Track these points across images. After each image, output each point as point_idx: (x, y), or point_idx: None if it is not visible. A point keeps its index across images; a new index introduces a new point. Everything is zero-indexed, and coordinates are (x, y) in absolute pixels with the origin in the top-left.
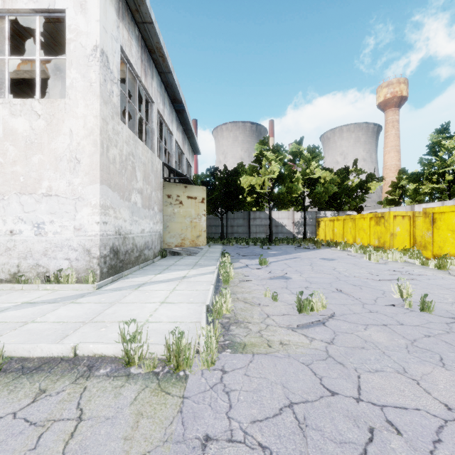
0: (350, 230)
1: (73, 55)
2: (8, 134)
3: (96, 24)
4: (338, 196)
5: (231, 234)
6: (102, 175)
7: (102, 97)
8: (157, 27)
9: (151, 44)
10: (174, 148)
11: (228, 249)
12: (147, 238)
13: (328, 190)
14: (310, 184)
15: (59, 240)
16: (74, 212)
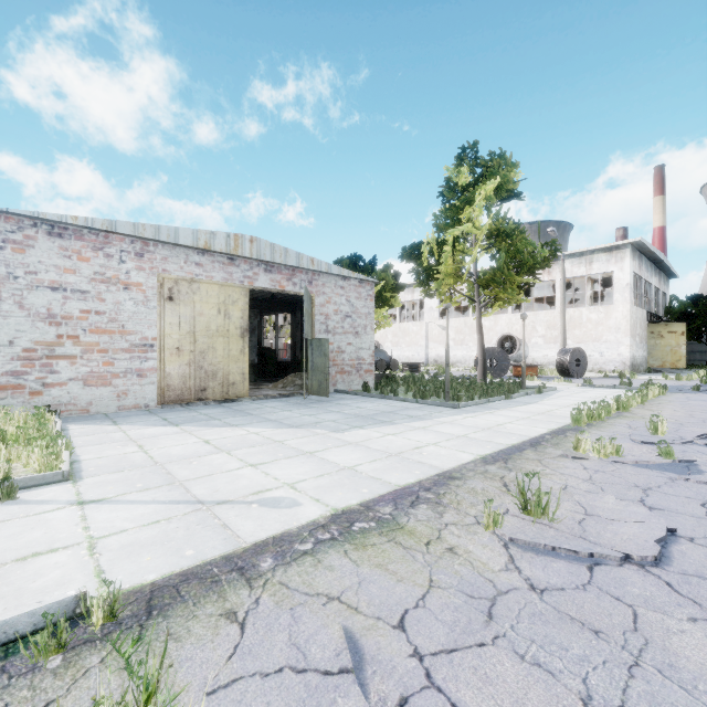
0: None
1: (617, 288)
2: (588, 320)
3: (627, 275)
4: None
5: None
6: (629, 333)
7: (629, 302)
8: (649, 245)
9: (643, 251)
10: (652, 294)
11: None
12: (640, 360)
13: None
14: None
15: (610, 359)
16: (617, 348)
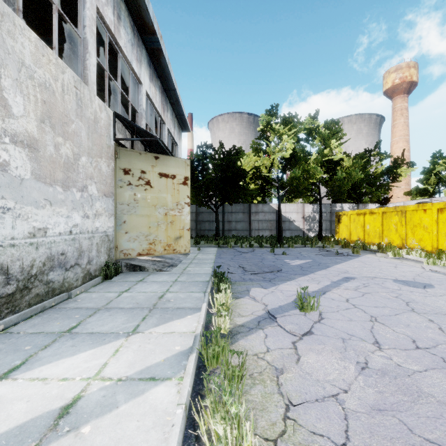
0: (395, 227)
1: None
2: None
3: None
4: (358, 185)
5: (228, 232)
6: None
7: None
8: None
9: None
10: (144, 105)
11: (225, 254)
12: (60, 246)
13: (350, 176)
14: (330, 167)
15: None
16: None
